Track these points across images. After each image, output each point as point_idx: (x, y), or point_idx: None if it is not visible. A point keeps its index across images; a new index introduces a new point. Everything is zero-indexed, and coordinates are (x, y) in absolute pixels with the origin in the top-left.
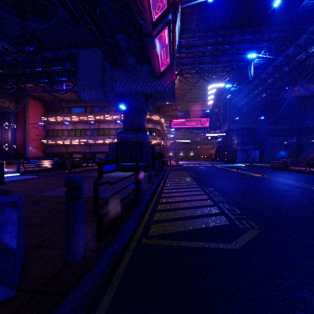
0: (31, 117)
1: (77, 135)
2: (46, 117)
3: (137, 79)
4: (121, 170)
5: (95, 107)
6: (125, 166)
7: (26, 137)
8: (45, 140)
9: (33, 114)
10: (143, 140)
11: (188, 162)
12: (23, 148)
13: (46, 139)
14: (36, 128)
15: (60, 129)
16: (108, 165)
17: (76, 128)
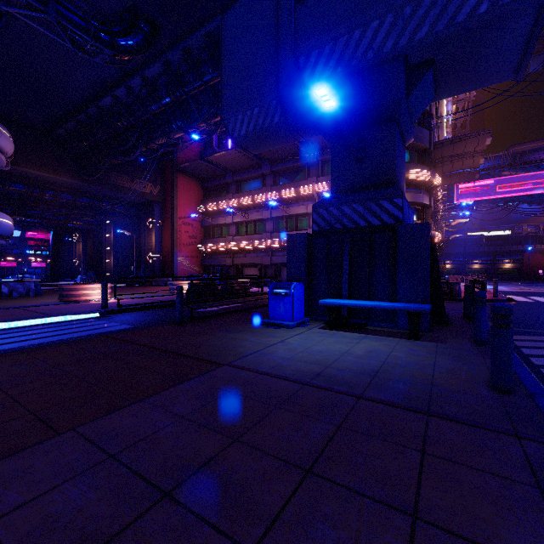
0: (182, 206)
1: (250, 232)
2: (204, 204)
3: (378, 1)
4: (323, 320)
5: (281, 174)
6: (334, 310)
7: (173, 241)
8: (203, 245)
9: (184, 201)
10: (401, 218)
11: (512, 288)
12: (170, 259)
13: (205, 243)
14: (189, 224)
15: (223, 224)
16: (282, 302)
17: (248, 220)
